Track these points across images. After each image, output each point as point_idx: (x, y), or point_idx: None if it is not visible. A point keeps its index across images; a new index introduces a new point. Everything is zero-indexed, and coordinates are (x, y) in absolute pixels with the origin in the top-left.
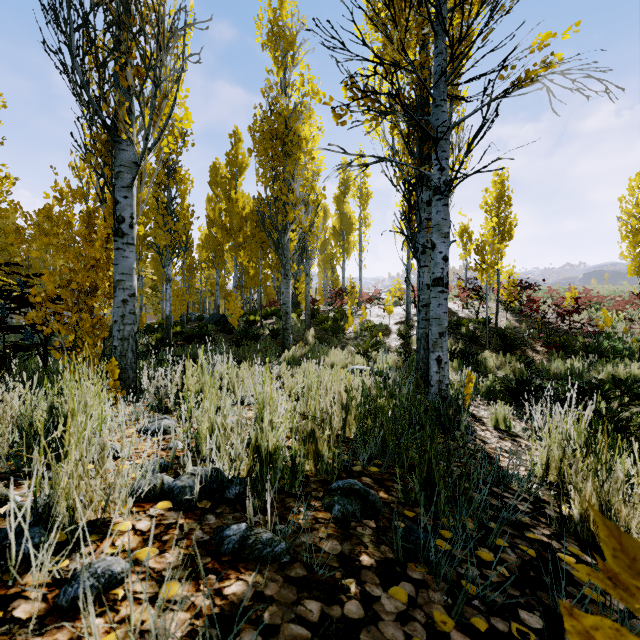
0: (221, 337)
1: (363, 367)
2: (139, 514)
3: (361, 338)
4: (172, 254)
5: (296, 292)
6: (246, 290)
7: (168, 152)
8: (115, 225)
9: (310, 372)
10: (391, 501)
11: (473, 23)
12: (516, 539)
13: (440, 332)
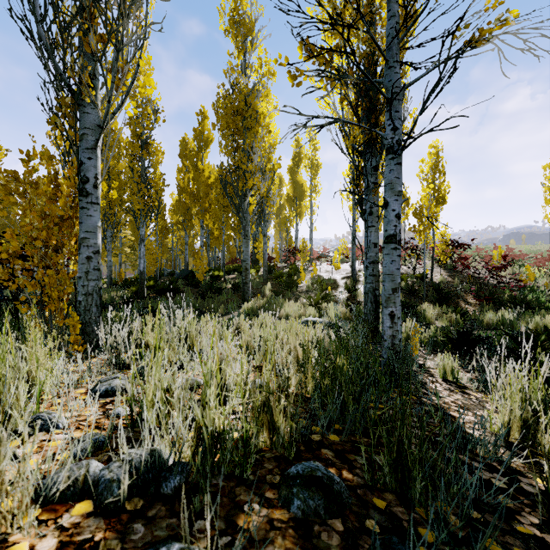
0: (189, 290)
1: (315, 319)
2: (47, 525)
3: (312, 291)
4: (145, 217)
5: (255, 251)
6: (212, 249)
7: (142, 127)
8: (79, 185)
9: (267, 323)
10: (357, 484)
11: (417, 1)
12: (507, 536)
13: (393, 288)
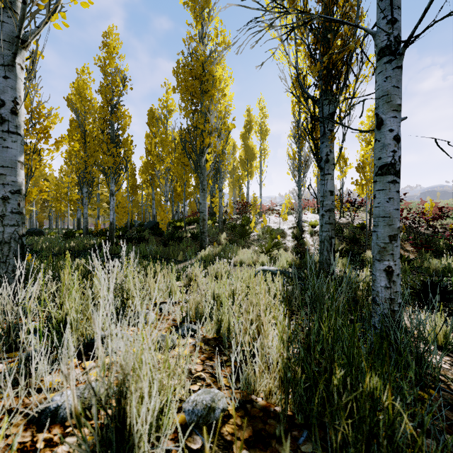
0: (153, 239)
1: (272, 268)
2: None
3: (263, 240)
4: (114, 174)
5: (212, 205)
6: (176, 204)
7: (111, 93)
8: None
9: (222, 273)
10: None
11: None
12: None
13: (390, 235)
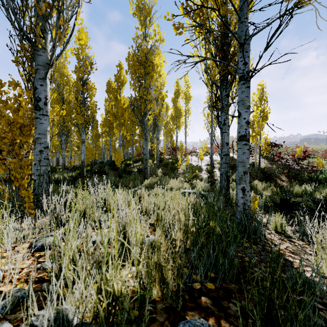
0: (111, 172)
1: (190, 191)
2: None
3: (186, 173)
4: (85, 128)
5: (152, 148)
6: (126, 148)
7: (83, 73)
8: (34, 103)
9: (159, 193)
10: None
11: None
12: None
13: (244, 171)
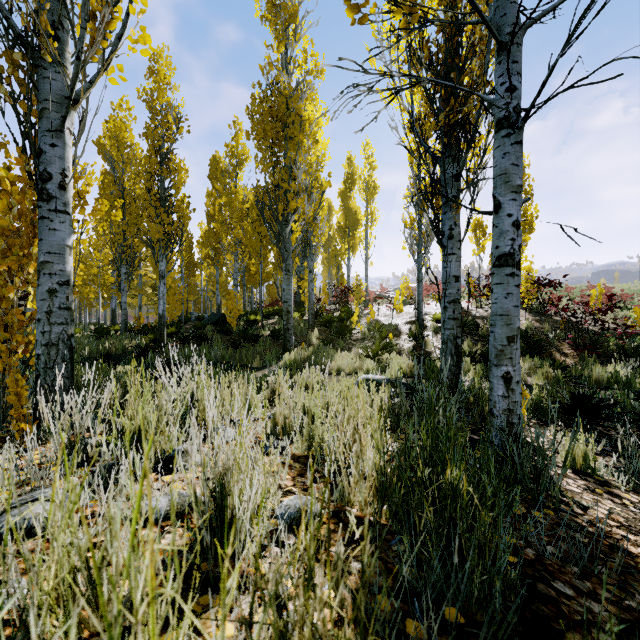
0: (218, 338)
1: (378, 377)
2: None
3: (369, 339)
4: (165, 249)
5: (299, 290)
6: (248, 289)
7: (161, 139)
8: (37, 184)
9: (313, 383)
10: None
11: None
12: None
13: (509, 336)
